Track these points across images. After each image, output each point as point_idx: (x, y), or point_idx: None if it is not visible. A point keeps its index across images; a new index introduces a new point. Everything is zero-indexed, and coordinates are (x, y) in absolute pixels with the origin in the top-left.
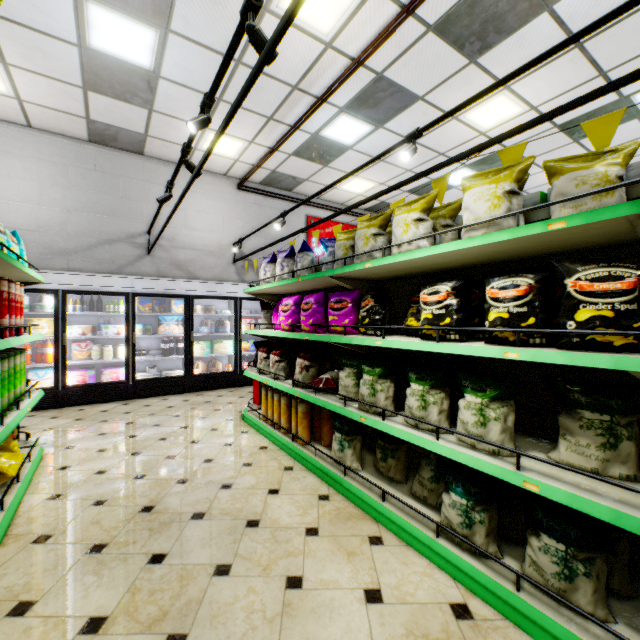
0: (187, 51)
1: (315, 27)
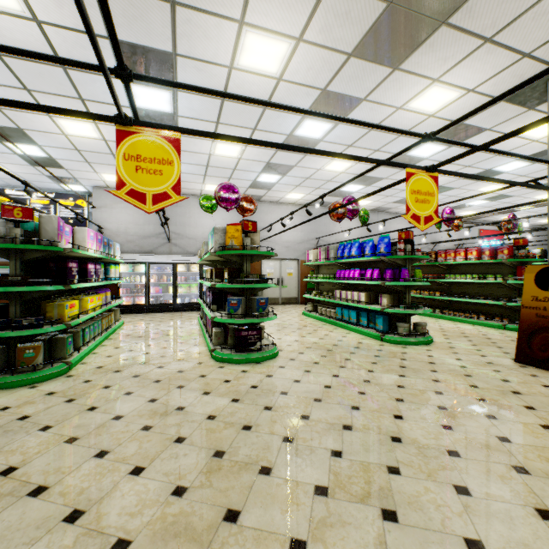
0: (492, 203)
1: (539, 198)
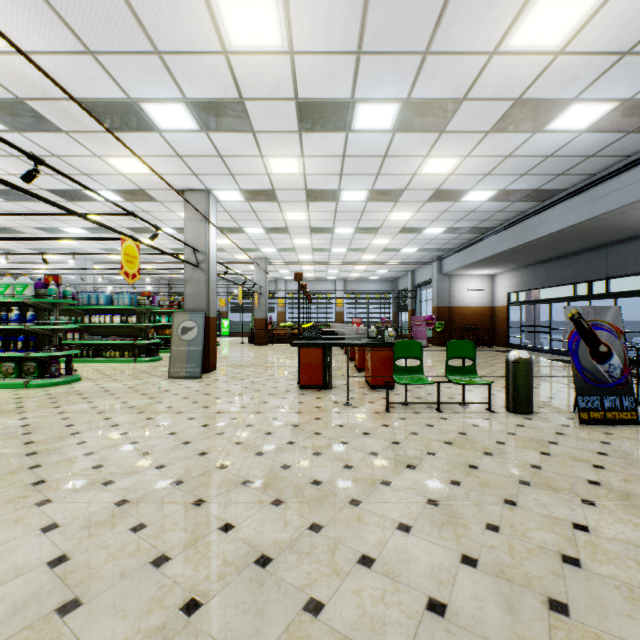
0: None
1: None
